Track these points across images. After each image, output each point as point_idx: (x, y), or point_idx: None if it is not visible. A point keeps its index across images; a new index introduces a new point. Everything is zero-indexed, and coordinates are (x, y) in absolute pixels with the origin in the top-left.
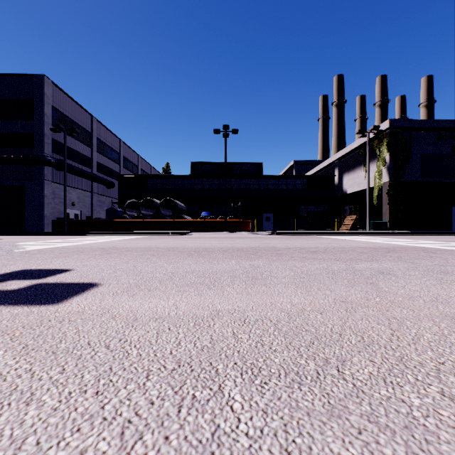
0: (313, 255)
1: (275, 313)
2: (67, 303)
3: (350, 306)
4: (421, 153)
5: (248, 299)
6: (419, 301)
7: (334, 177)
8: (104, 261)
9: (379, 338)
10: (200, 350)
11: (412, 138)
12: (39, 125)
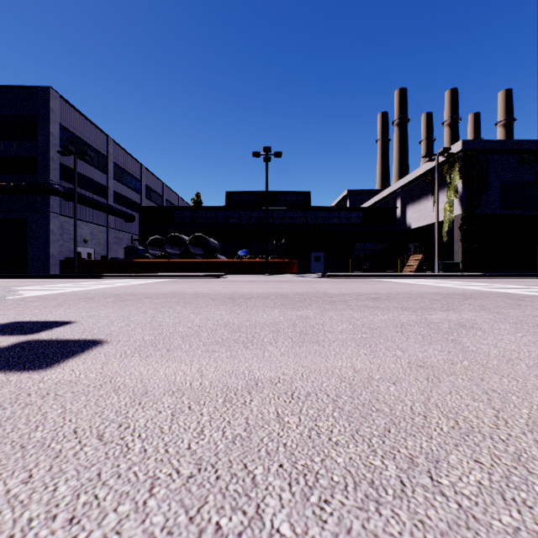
0: (374, 303)
1: (333, 384)
2: (59, 368)
3: (432, 373)
4: (500, 181)
5: (296, 363)
6: (521, 365)
7: (396, 209)
8: (116, 310)
9: (480, 422)
10: (230, 442)
11: (489, 162)
12: (44, 147)
